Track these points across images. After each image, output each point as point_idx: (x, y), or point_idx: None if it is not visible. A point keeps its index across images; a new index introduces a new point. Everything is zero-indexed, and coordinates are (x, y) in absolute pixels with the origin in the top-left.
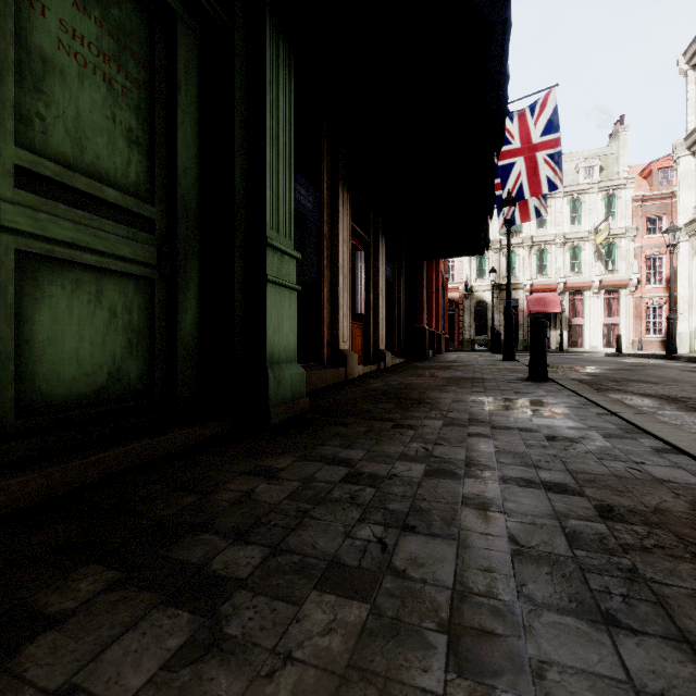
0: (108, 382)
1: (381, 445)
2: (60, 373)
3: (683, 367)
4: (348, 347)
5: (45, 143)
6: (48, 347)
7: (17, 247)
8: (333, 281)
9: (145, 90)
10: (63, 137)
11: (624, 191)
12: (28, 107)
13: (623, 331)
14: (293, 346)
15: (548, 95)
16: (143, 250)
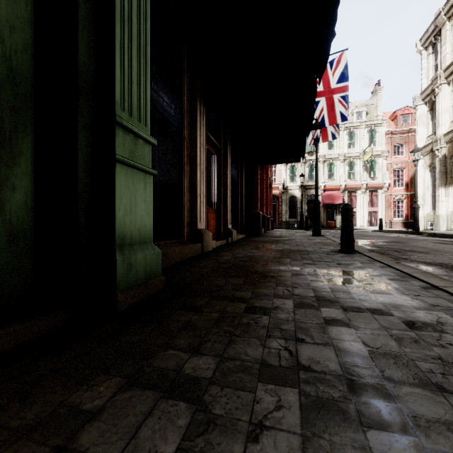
0: None
1: (235, 344)
2: None
3: (430, 239)
4: (204, 227)
5: None
6: None
7: None
8: (192, 175)
9: None
10: None
11: (381, 128)
12: None
13: (380, 216)
14: (148, 227)
15: (341, 55)
16: None
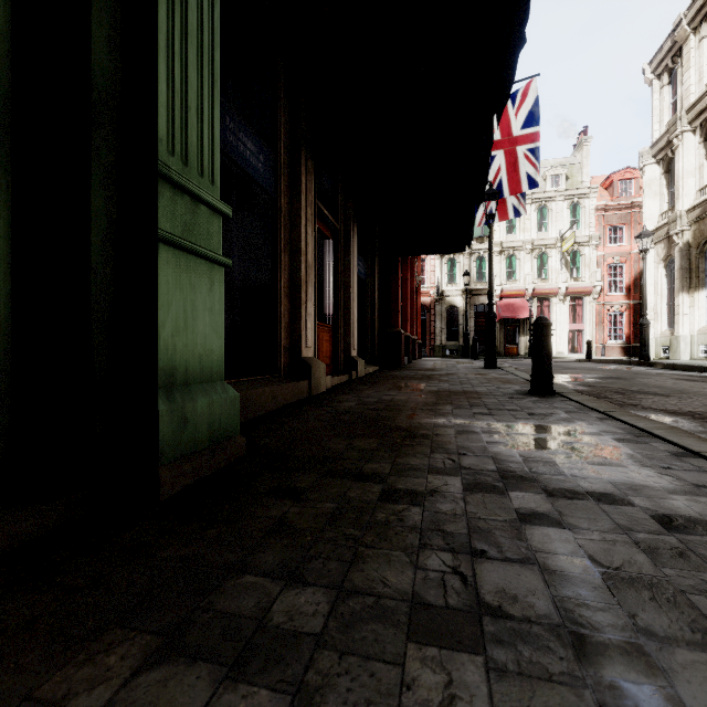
0: None
1: (365, 563)
2: None
3: (668, 374)
4: (313, 354)
5: None
6: None
7: None
8: (293, 270)
9: None
10: None
11: (588, 201)
12: None
13: (587, 337)
14: (216, 354)
15: (529, 84)
16: None
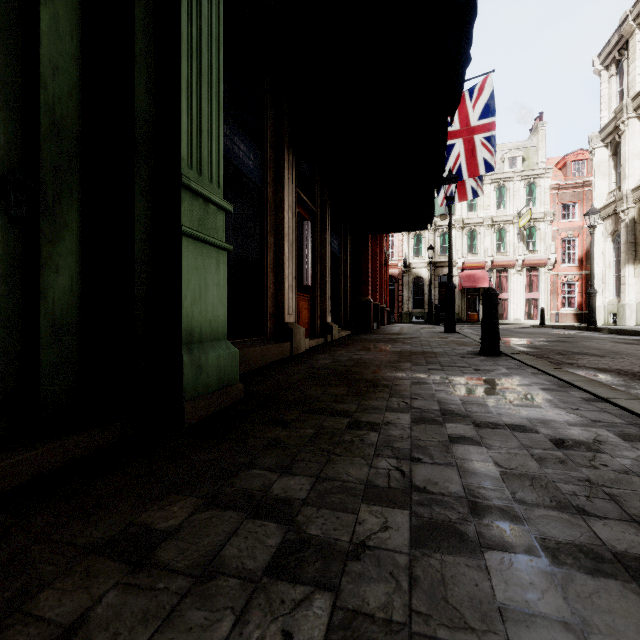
0: None
1: (335, 464)
2: None
3: (610, 338)
4: (294, 320)
5: None
6: None
7: None
8: (277, 249)
9: None
10: None
11: (543, 180)
12: None
13: (542, 305)
14: (221, 319)
15: (485, 80)
16: None
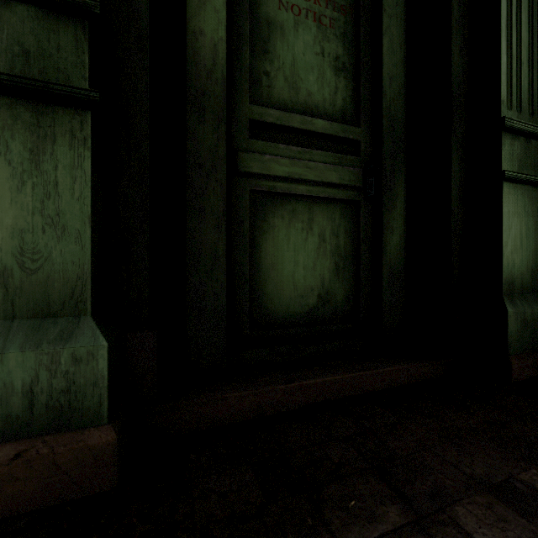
0: (317, 303)
1: None
2: (280, 294)
3: None
4: None
5: (269, 95)
6: (271, 271)
7: (250, 188)
8: None
9: (350, 14)
10: (282, 85)
11: None
12: (258, 69)
13: None
14: None
15: None
16: (348, 173)
